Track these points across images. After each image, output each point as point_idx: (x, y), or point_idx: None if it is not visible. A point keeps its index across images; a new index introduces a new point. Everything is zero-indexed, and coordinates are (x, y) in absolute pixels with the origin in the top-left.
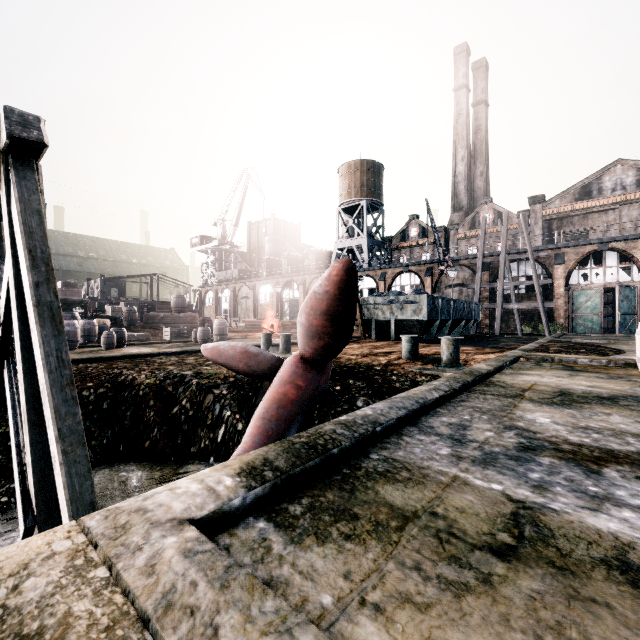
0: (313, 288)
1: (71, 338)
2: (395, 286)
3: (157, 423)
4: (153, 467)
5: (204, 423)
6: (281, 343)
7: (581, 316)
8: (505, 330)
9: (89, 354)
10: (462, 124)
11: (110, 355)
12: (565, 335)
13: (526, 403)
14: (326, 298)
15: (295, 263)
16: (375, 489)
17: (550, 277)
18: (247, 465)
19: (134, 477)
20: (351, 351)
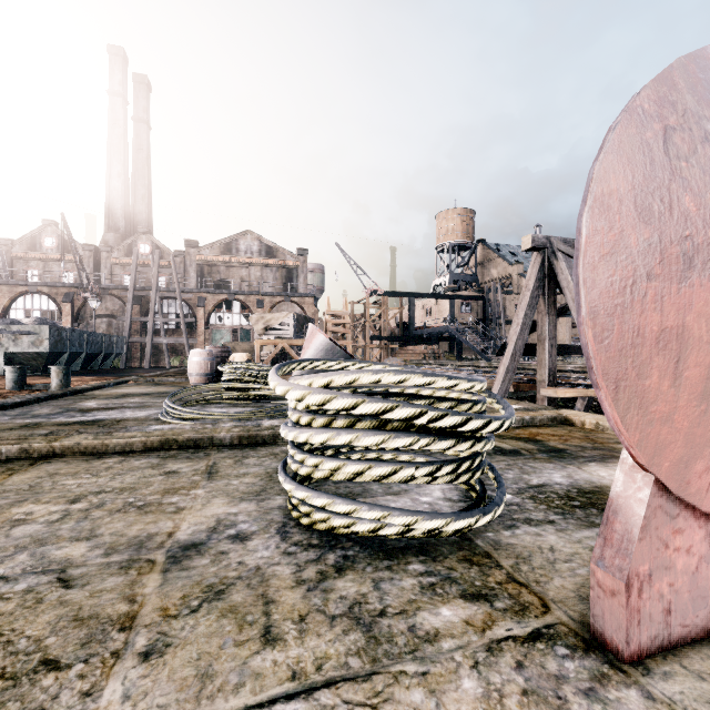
0: None
1: None
2: (16, 309)
3: None
4: None
5: None
6: None
7: None
8: (157, 363)
9: None
10: (119, 136)
11: None
12: None
13: (92, 400)
14: None
15: None
16: None
17: (195, 317)
18: None
19: None
20: None
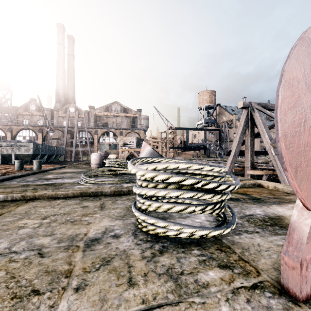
0: None
1: None
2: (19, 136)
3: None
4: None
5: None
6: None
7: None
8: (77, 159)
9: None
10: (61, 62)
11: None
12: None
13: (50, 174)
14: None
15: None
16: None
17: (93, 139)
18: None
19: None
20: None
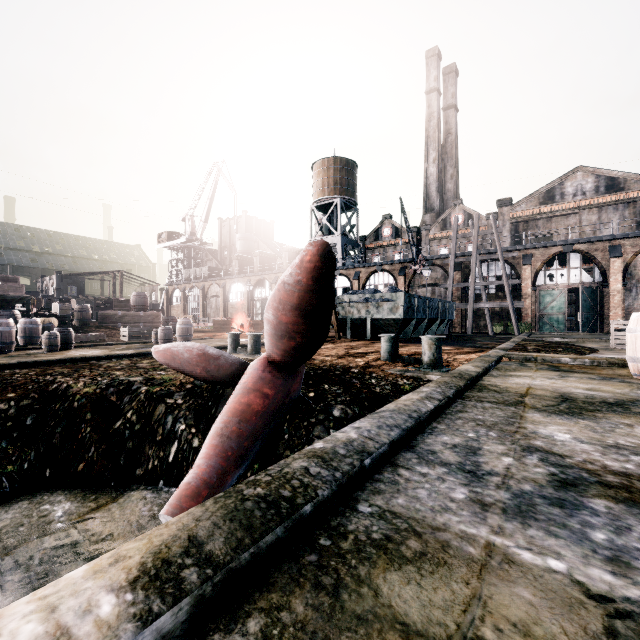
0: (282, 278)
1: (4, 339)
2: (369, 285)
3: (94, 441)
4: (86, 496)
5: (153, 439)
6: (250, 344)
7: (547, 315)
8: (476, 329)
9: (24, 358)
10: (434, 127)
11: (47, 359)
12: (533, 334)
13: (532, 413)
14: (297, 289)
15: (267, 261)
16: (373, 583)
17: (519, 277)
18: (155, 557)
19: (59, 511)
20: (326, 352)
